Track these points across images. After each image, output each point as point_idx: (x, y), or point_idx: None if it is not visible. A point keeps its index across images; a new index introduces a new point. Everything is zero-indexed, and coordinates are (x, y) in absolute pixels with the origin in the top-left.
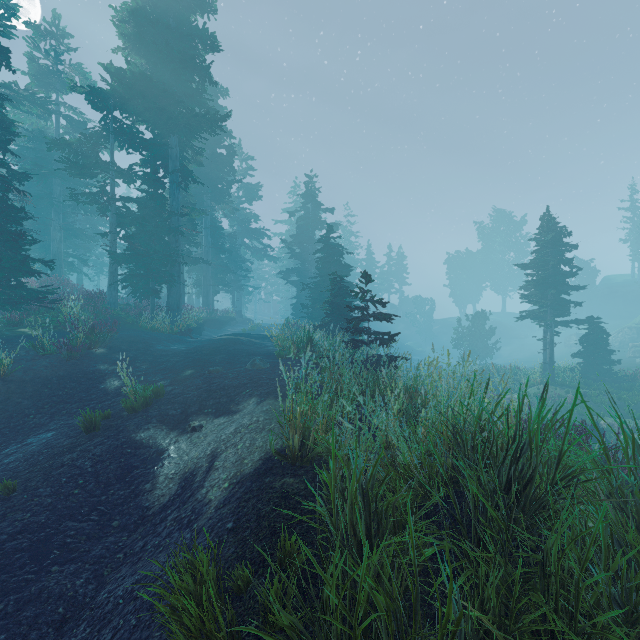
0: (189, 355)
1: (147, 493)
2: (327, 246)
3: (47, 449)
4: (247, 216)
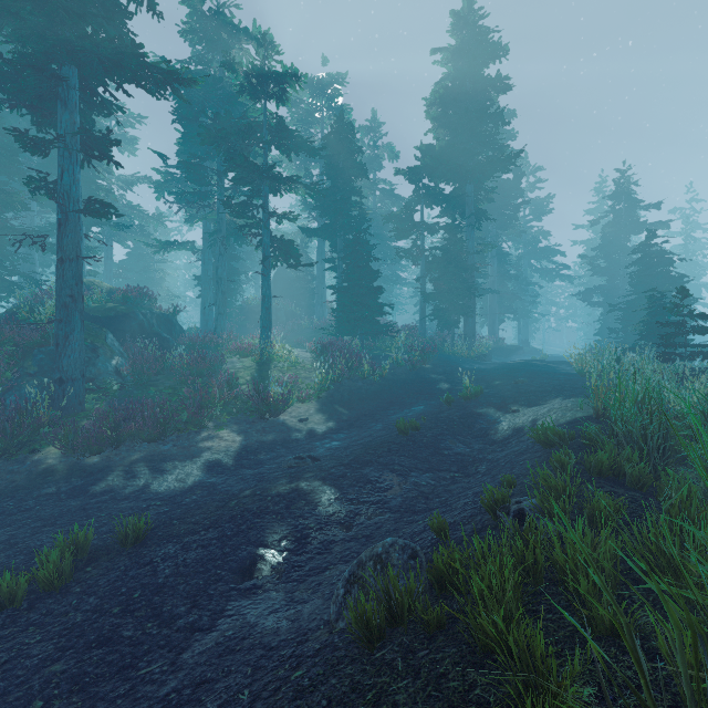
0: (493, 371)
1: (493, 435)
2: (646, 256)
3: (426, 412)
4: (534, 235)
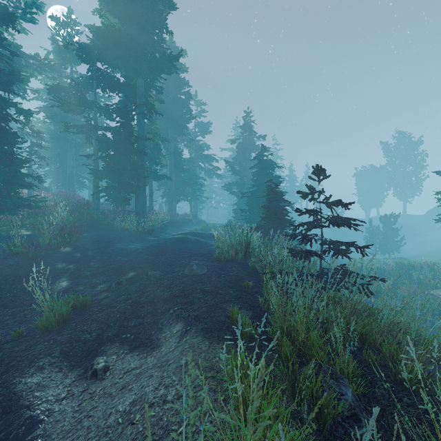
0: (139, 255)
1: None
2: (261, 162)
3: None
4: (201, 146)
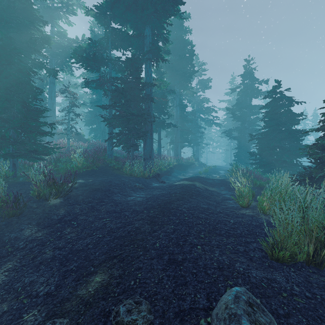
0: (131, 218)
1: None
2: (274, 100)
3: None
4: (202, 100)
